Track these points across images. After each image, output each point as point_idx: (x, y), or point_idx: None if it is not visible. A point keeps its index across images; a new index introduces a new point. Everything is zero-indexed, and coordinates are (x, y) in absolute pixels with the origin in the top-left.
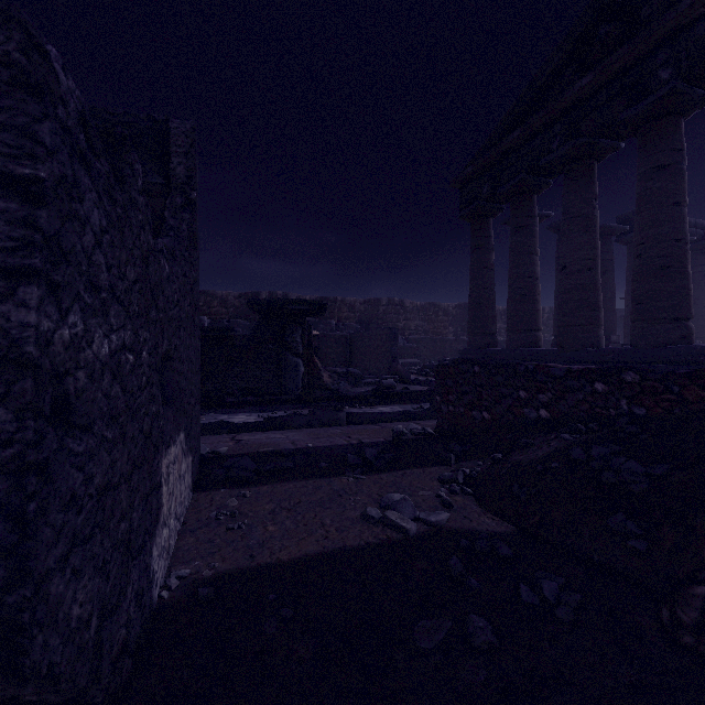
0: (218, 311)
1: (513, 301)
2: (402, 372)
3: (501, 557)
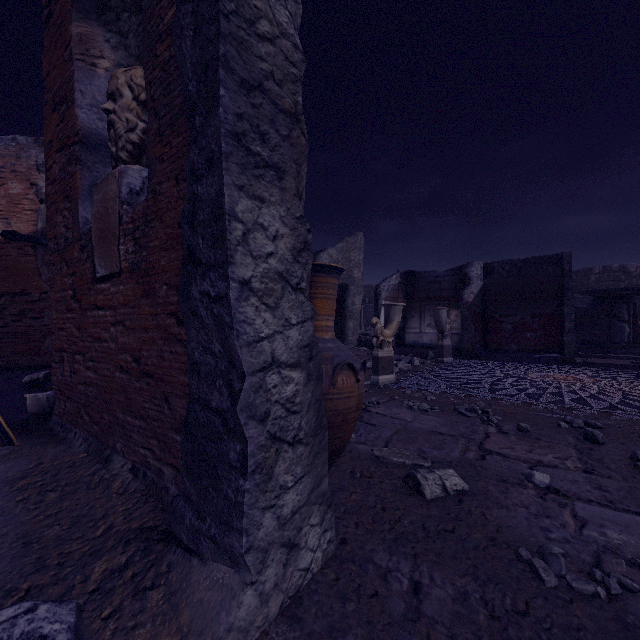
0: None
1: None
2: None
3: None
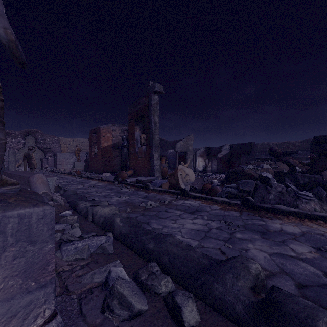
0: (291, 148)
1: None
2: None
3: None
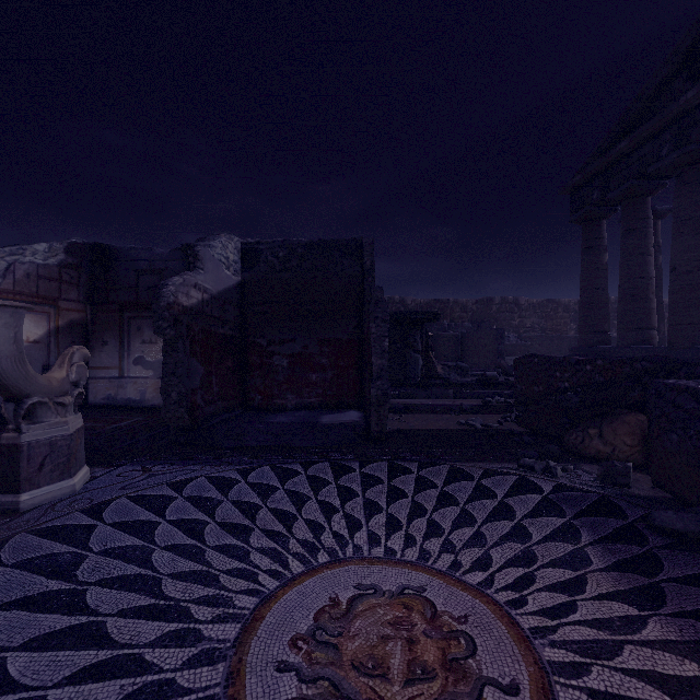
0: None
1: (623, 301)
2: (505, 367)
3: (514, 434)
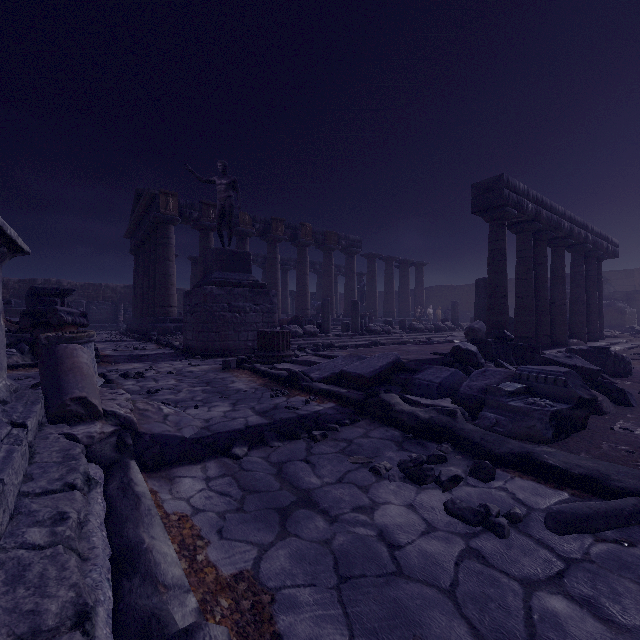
0: None
1: (136, 297)
2: None
3: None
